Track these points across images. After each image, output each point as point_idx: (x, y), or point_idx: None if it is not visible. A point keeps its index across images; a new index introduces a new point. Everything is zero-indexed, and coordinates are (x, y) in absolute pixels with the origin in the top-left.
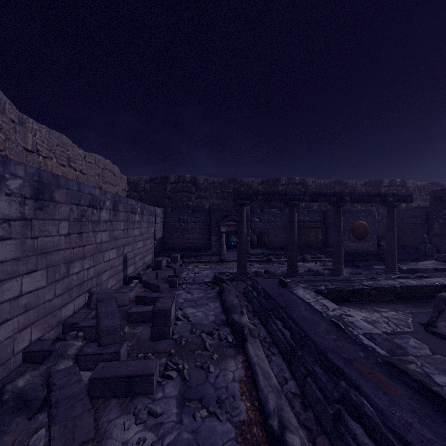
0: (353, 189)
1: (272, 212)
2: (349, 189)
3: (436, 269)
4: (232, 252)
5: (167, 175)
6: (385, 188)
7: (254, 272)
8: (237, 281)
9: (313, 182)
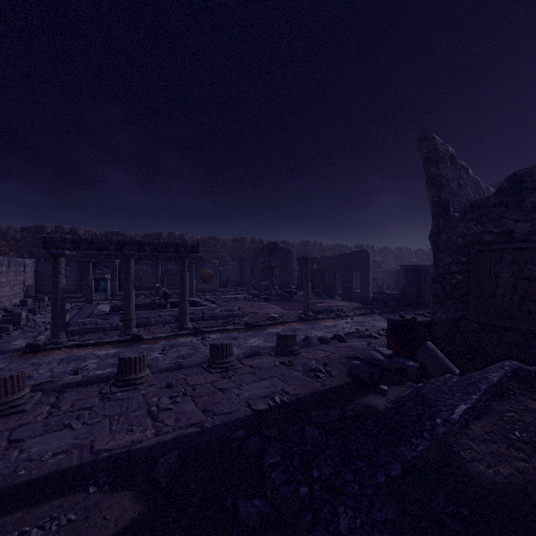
0: (224, 244)
1: (145, 263)
2: (221, 244)
3: (228, 298)
4: (100, 294)
5: (43, 226)
6: (248, 244)
7: None
8: None
9: (191, 238)
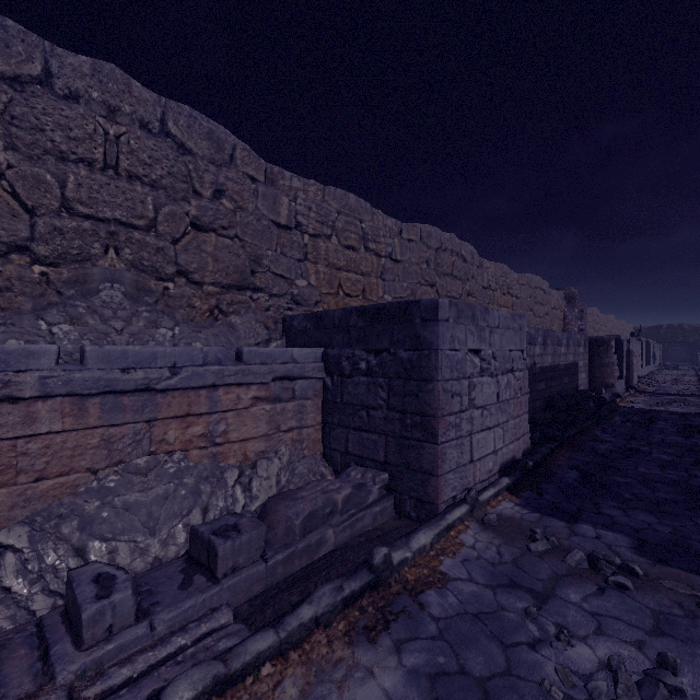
0: None
1: None
2: None
3: None
4: None
5: (660, 325)
6: None
7: None
8: None
9: None
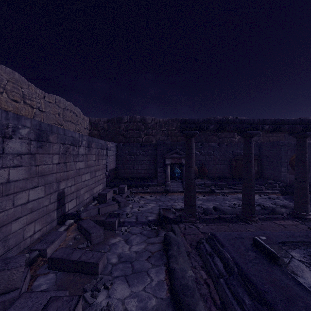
0: None
1: (211, 146)
2: None
3: None
4: (176, 183)
5: (121, 116)
6: None
7: (202, 209)
8: (185, 222)
9: None
